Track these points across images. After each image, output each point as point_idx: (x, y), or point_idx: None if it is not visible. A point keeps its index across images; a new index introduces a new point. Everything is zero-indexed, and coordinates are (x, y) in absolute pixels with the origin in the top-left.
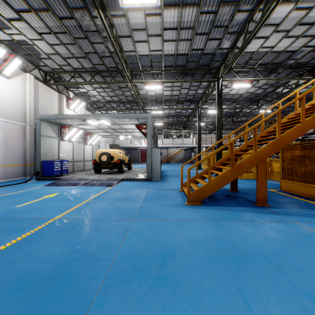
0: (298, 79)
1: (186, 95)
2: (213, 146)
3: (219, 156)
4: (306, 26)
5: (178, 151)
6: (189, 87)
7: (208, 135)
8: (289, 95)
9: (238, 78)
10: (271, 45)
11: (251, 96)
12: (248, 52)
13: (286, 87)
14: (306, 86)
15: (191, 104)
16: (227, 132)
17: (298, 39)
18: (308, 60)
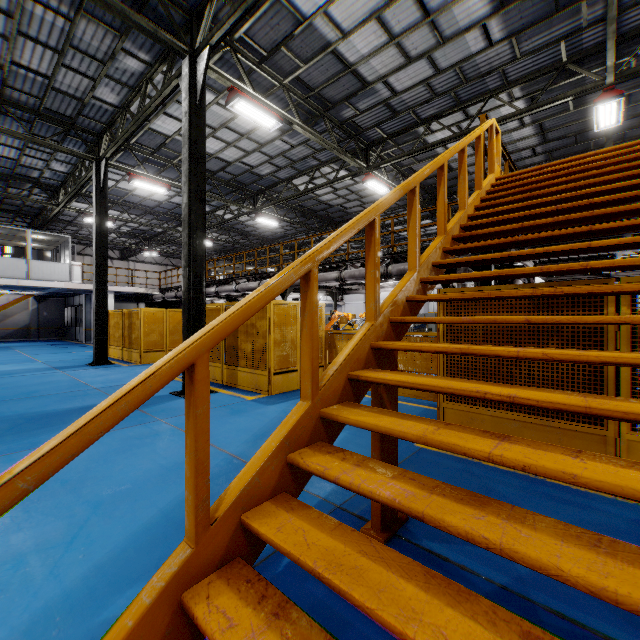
0: (351, 161)
1: (44, 87)
2: (316, 268)
3: (197, 322)
4: (418, 15)
5: (9, 303)
6: (60, 46)
7: (121, 263)
8: (475, 134)
9: (249, 87)
10: (344, 22)
11: (246, 178)
12: (291, 7)
13: (311, 180)
14: (337, 189)
15: (66, 140)
16: (168, 262)
17: (390, 46)
18: (368, 127)
